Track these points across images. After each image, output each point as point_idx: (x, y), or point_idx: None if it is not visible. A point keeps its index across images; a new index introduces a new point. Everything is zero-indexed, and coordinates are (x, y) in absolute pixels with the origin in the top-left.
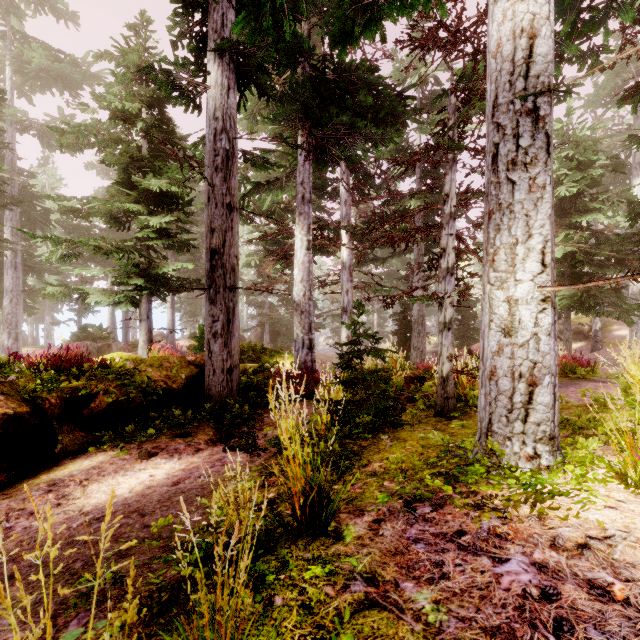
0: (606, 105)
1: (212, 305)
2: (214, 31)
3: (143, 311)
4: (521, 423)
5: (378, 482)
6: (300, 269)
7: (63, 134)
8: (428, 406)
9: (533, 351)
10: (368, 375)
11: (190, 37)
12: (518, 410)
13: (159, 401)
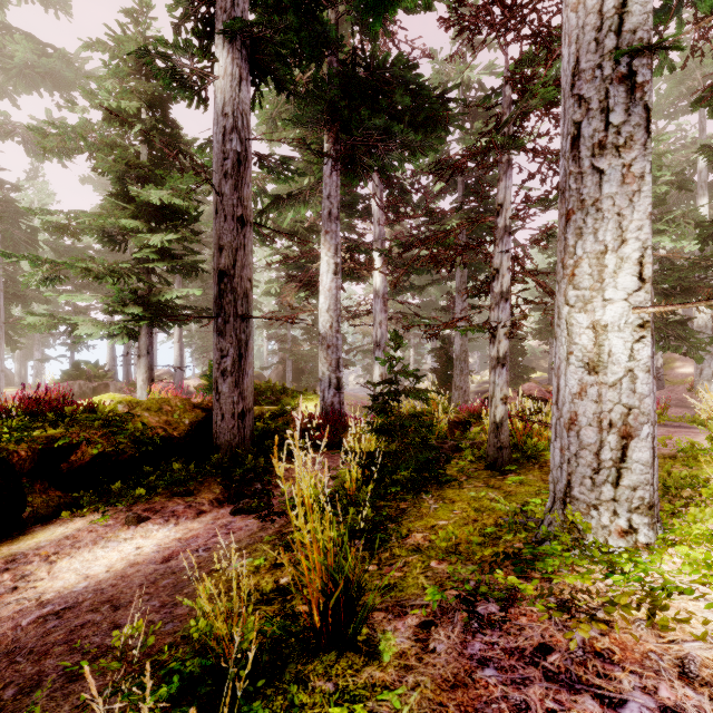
0: (669, 116)
1: (220, 337)
2: (223, 10)
3: (142, 345)
4: (611, 487)
5: (423, 562)
6: (326, 296)
7: (46, 136)
8: (477, 457)
9: (627, 393)
10: (407, 421)
11: (195, 20)
12: (607, 470)
13: (156, 452)
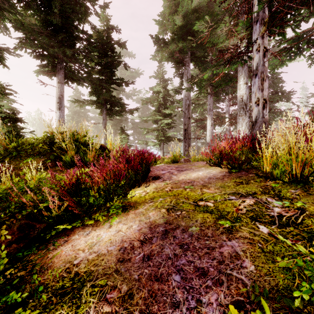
0: None
1: (185, 143)
2: (185, 75)
3: (161, 147)
4: None
5: None
6: (209, 132)
7: (143, 101)
8: None
9: None
10: None
11: (178, 74)
12: None
13: None
